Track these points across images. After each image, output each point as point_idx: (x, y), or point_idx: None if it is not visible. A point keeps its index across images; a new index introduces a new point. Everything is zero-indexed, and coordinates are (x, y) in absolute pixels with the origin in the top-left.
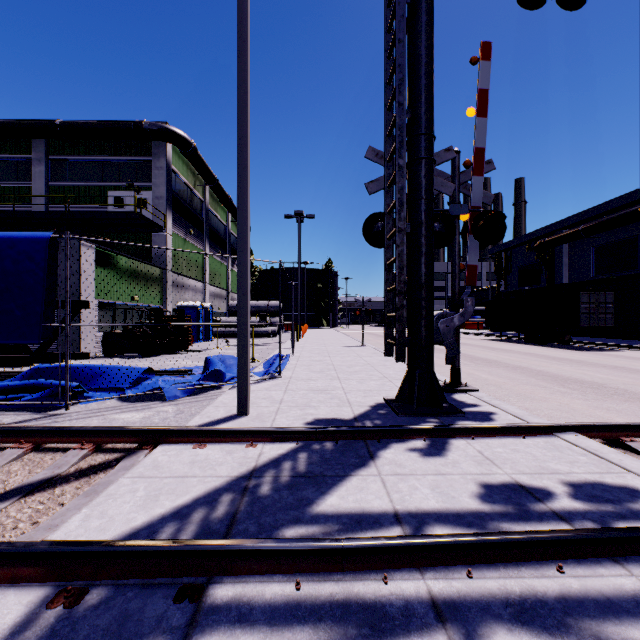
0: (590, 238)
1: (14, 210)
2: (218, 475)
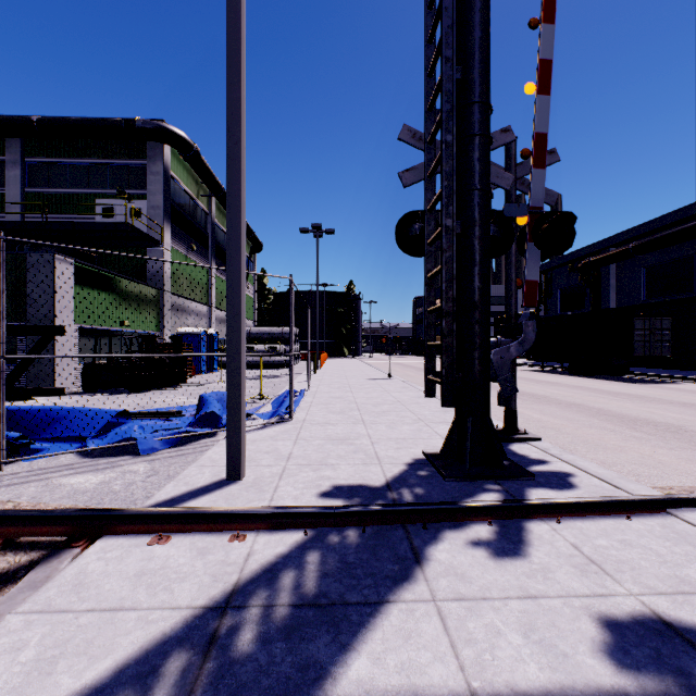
0: (640, 257)
1: None
2: (173, 604)
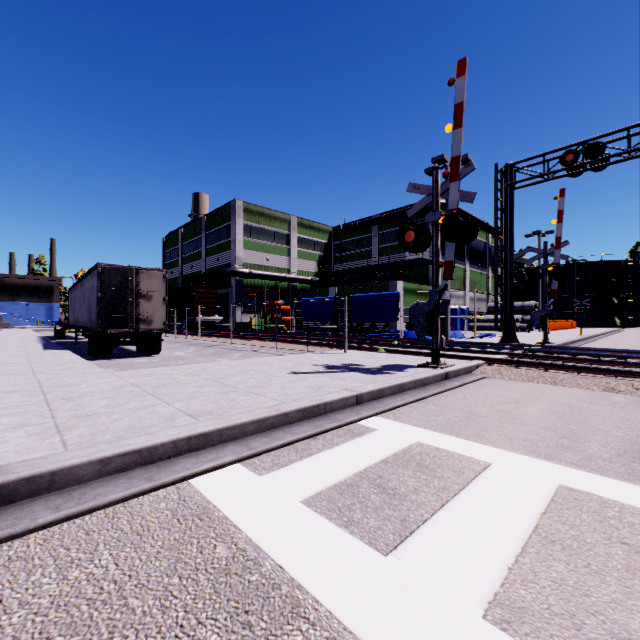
0: None
1: (368, 265)
2: None
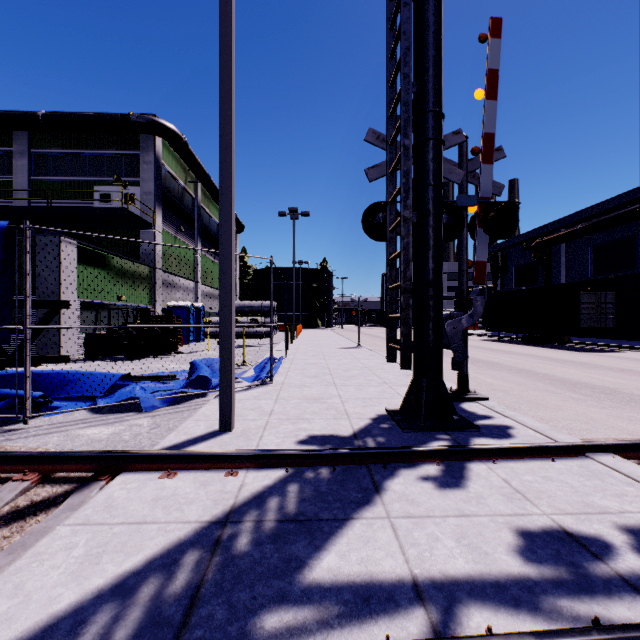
0: (588, 237)
1: None
2: (185, 520)
